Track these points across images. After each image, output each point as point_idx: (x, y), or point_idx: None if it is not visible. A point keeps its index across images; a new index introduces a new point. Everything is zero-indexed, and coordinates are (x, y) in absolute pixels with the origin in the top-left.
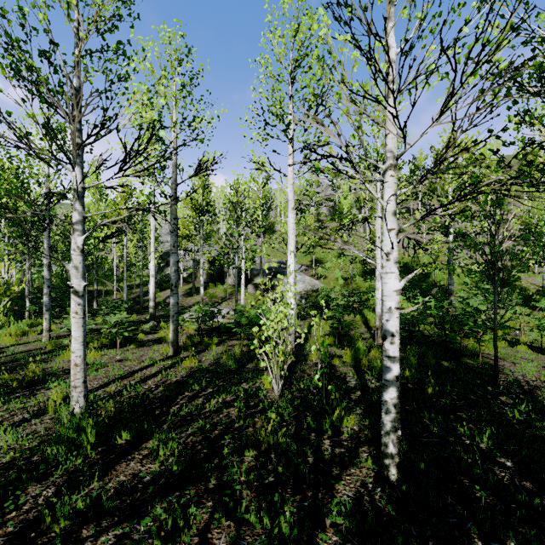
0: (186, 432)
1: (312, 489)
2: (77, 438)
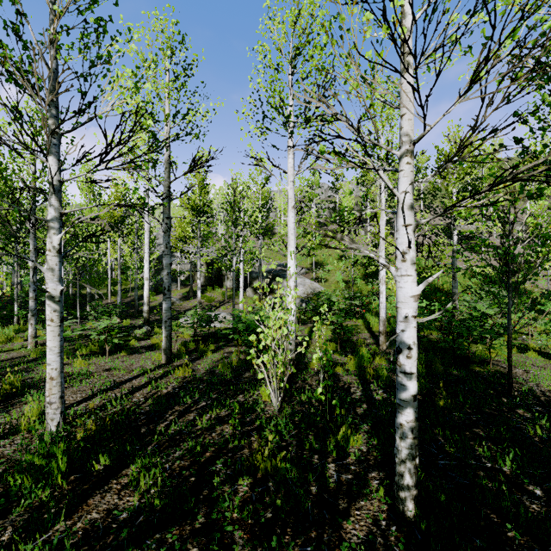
0: (173, 454)
1: (317, 528)
2: (46, 465)
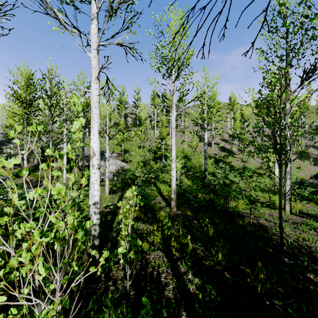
0: None
1: None
2: None
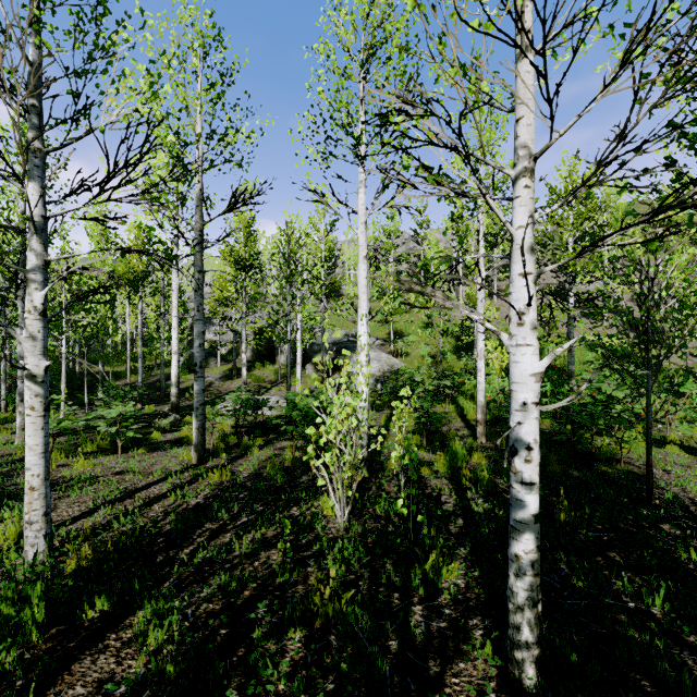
0: (198, 594)
1: None
2: (15, 613)
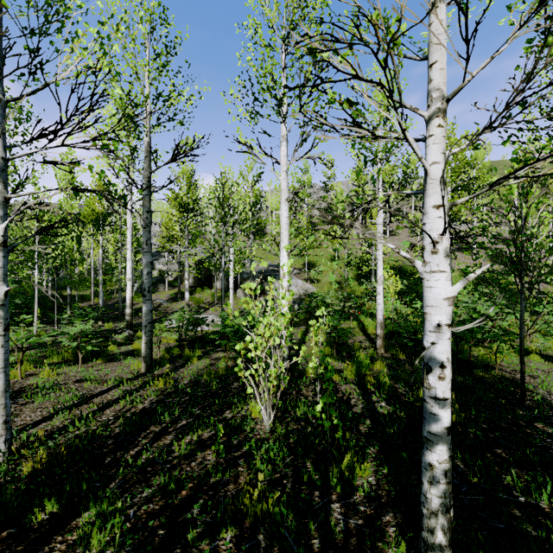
0: (140, 494)
1: None
2: None
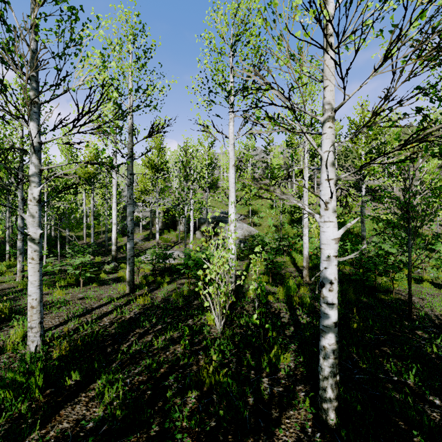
0: (133, 370)
1: (253, 435)
2: (25, 381)
